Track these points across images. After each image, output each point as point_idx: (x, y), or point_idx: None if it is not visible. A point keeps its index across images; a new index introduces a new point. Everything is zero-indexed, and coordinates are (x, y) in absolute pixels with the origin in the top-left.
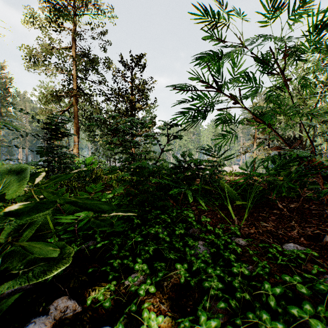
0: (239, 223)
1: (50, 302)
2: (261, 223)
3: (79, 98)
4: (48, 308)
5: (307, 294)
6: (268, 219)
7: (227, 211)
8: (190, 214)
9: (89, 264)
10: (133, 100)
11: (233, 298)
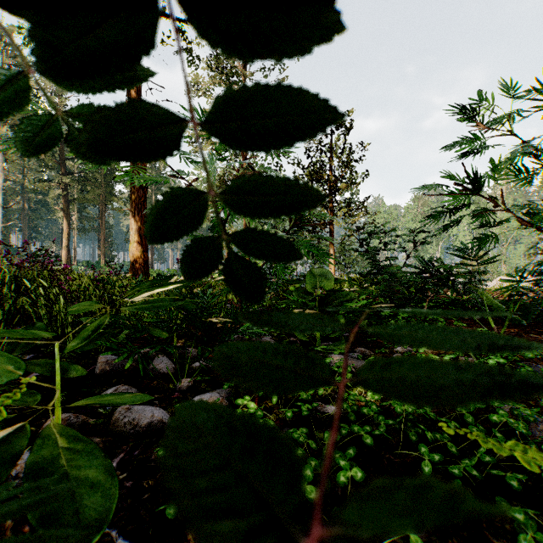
0: (499, 331)
1: (352, 350)
2: (530, 335)
3: None
4: (354, 351)
5: (537, 355)
6: (542, 333)
7: (487, 326)
8: (441, 319)
9: (359, 342)
10: (334, 179)
11: (479, 356)
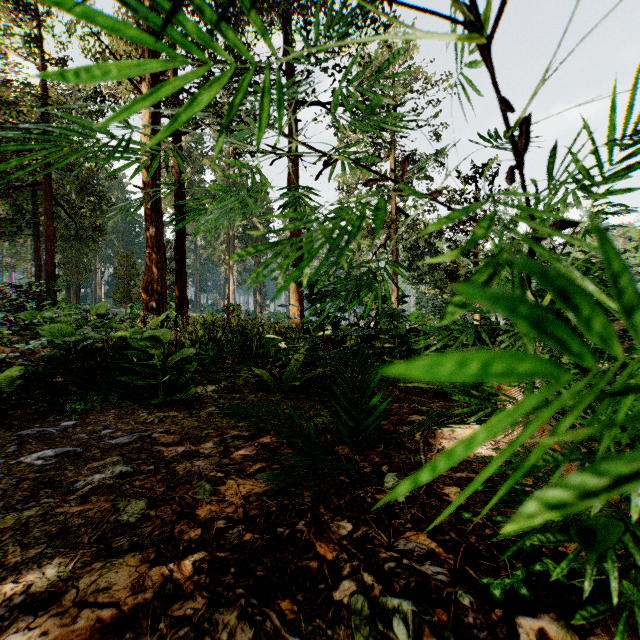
0: None
1: None
2: None
3: (400, 227)
4: None
5: None
6: None
7: None
8: None
9: None
10: None
11: None
